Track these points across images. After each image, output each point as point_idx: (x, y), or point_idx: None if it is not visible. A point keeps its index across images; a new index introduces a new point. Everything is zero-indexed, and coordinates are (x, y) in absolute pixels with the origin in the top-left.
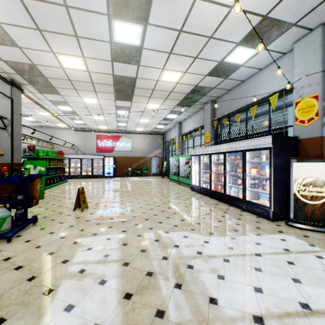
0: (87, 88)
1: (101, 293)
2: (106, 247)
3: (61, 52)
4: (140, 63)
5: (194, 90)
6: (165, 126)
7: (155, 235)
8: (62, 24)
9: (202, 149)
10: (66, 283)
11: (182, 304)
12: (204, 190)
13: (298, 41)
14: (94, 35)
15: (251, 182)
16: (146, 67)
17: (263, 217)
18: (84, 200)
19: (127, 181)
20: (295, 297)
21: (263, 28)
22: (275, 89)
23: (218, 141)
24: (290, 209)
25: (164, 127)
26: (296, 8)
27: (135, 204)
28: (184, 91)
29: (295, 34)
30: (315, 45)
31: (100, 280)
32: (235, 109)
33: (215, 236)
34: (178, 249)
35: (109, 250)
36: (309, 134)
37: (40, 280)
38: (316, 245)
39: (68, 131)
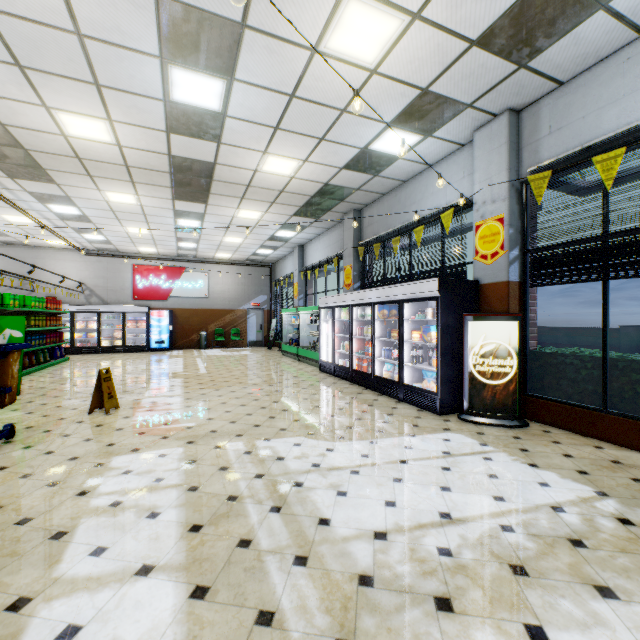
0: (115, 175)
1: (151, 529)
2: (158, 468)
3: (63, 107)
4: (223, 139)
5: (324, 190)
6: (274, 250)
7: (246, 446)
8: (68, 62)
9: (337, 297)
10: (89, 521)
11: (279, 530)
12: (342, 369)
13: (480, 129)
14: (133, 87)
15: (411, 354)
16: (233, 147)
17: (428, 410)
18: (110, 393)
19: (199, 357)
20: (437, 508)
21: (425, 105)
22: (451, 201)
23: (366, 283)
24: (464, 395)
25: (272, 253)
26: (469, 84)
27: (213, 398)
28: (306, 191)
29: (474, 119)
30: (500, 141)
31: (150, 513)
32: (392, 229)
33: (346, 441)
34: (283, 462)
35: (164, 471)
36: (493, 277)
37: (40, 521)
38: (490, 443)
39: (69, 255)
